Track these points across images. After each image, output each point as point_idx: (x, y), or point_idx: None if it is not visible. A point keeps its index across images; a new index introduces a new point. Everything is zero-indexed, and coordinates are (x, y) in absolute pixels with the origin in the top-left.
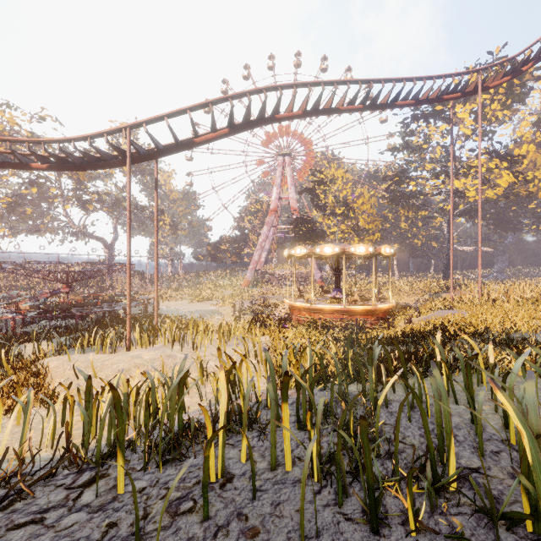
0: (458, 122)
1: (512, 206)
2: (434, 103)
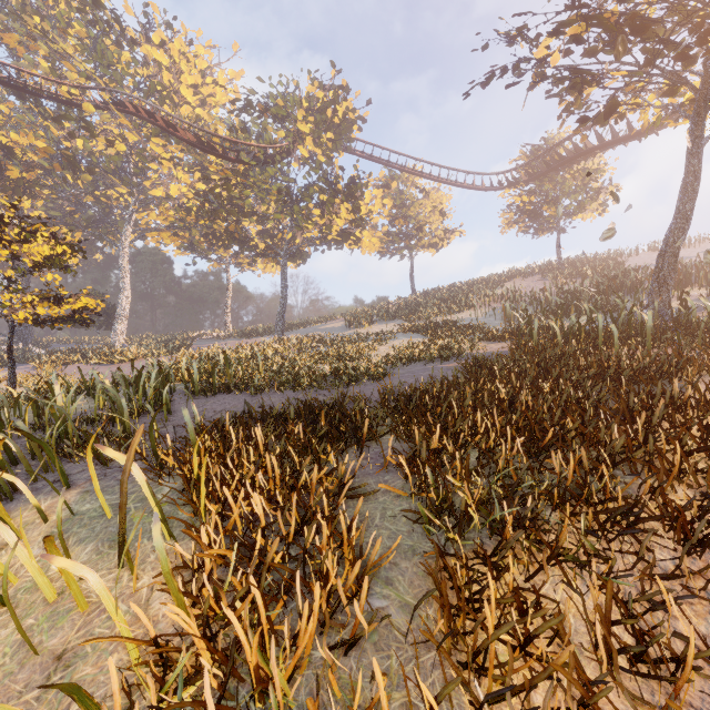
0: None
1: None
2: None
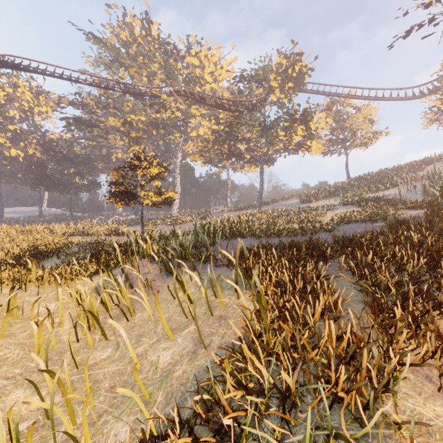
0: None
1: None
2: None
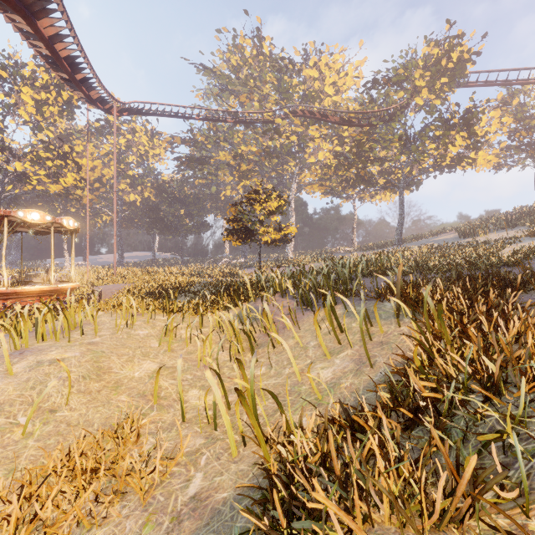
0: (20, 102)
1: (38, 202)
2: (92, 103)
